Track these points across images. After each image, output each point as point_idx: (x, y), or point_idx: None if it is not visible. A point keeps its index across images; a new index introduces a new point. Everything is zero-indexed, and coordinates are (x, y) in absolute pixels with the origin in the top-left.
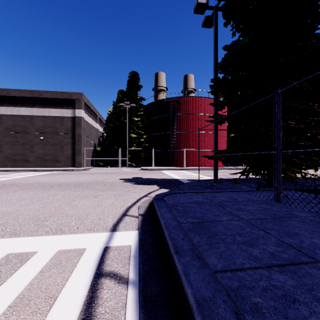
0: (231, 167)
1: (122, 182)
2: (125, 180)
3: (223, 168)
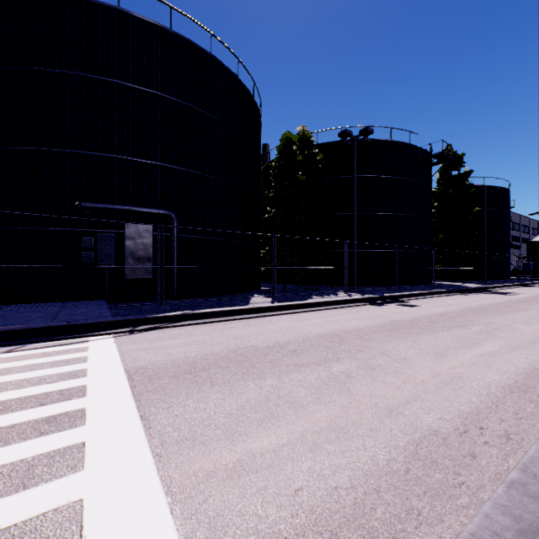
0: None
1: None
2: None
3: None
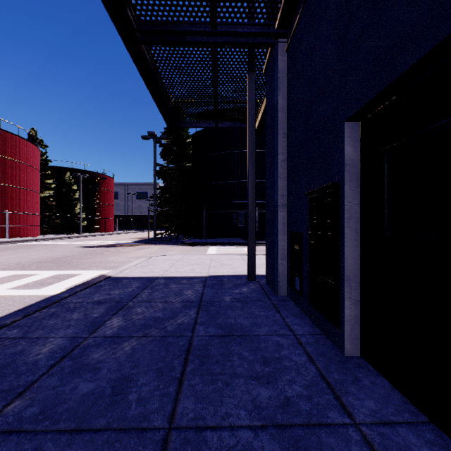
0: (58, 235)
1: (111, 247)
2: (98, 247)
3: (74, 236)
